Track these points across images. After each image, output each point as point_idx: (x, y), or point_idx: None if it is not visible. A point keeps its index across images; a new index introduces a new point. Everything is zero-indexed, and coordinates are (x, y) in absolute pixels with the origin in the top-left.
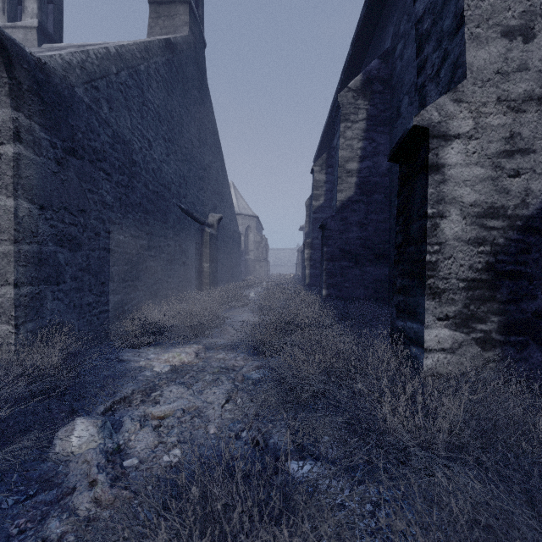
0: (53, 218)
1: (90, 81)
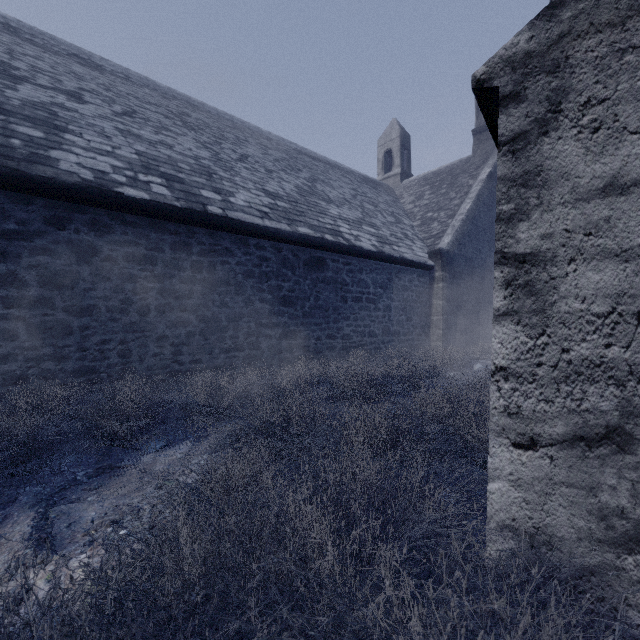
0: (450, 305)
1: (458, 243)
